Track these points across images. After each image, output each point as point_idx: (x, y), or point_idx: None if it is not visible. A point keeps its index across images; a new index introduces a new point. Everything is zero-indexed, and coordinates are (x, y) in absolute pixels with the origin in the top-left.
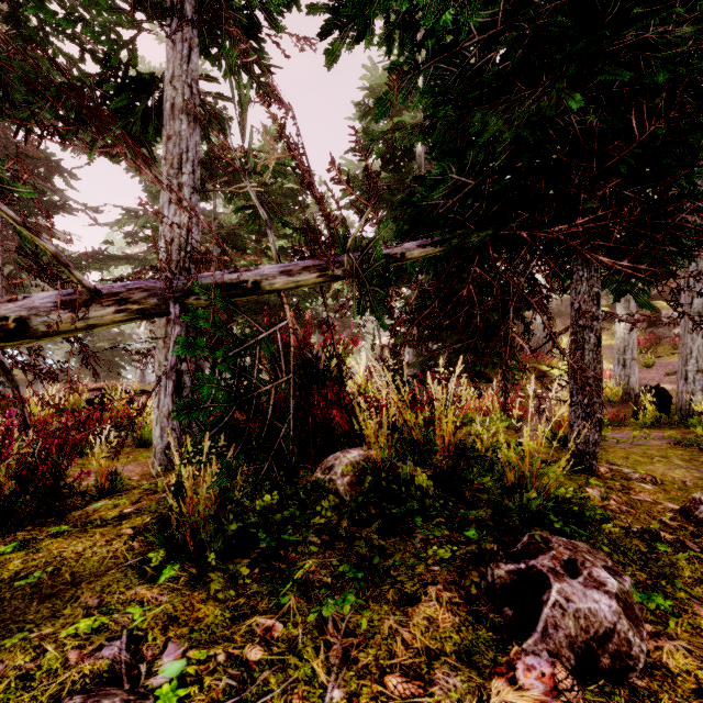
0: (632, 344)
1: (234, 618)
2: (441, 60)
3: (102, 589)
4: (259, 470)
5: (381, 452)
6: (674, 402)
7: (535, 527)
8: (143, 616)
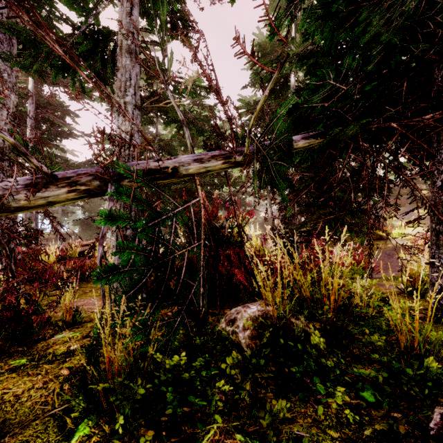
0: None
1: None
2: None
3: None
4: (173, 324)
5: (277, 309)
6: None
7: (438, 398)
8: None
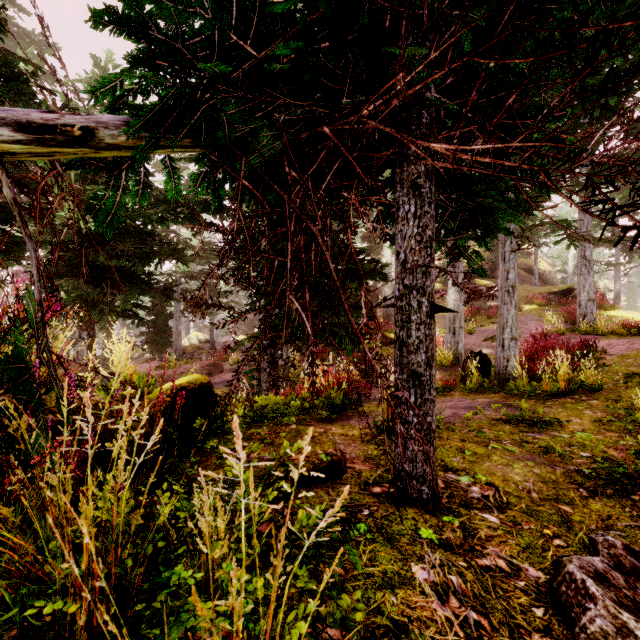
0: (460, 314)
1: None
2: None
3: None
4: None
5: None
6: (492, 366)
7: None
8: None
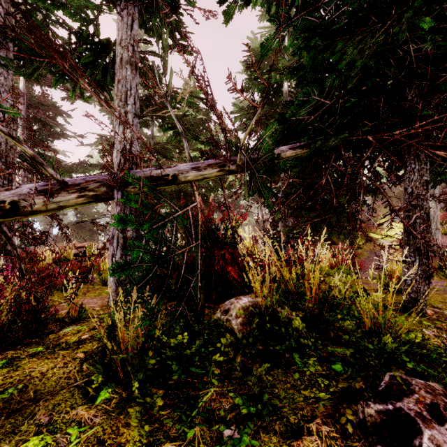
0: (436, 218)
1: (149, 444)
2: (306, 13)
3: (53, 407)
4: (175, 312)
5: (265, 299)
6: None
7: (392, 366)
8: (78, 439)
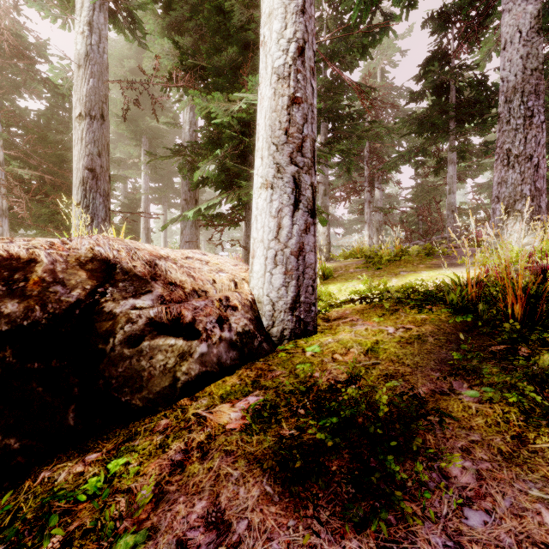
0: None
1: None
2: None
3: None
4: None
5: None
6: None
7: None
8: None
